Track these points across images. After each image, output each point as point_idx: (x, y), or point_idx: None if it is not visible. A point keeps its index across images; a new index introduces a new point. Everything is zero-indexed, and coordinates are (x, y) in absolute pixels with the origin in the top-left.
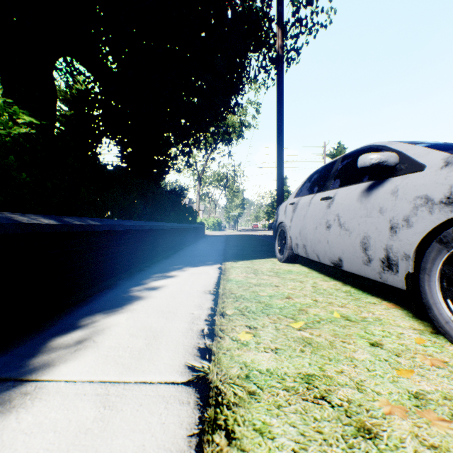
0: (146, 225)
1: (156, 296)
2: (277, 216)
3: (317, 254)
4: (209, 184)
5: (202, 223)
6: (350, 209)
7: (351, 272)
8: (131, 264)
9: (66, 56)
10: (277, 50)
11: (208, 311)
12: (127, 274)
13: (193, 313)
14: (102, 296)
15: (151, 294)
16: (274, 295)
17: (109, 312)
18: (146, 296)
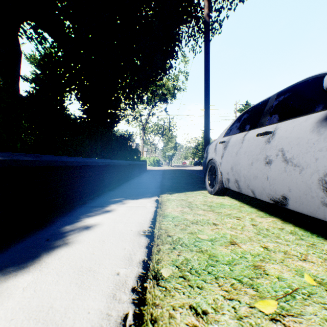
0: (92, 161)
1: (83, 241)
2: (206, 154)
3: (252, 190)
4: (151, 132)
5: (145, 160)
6: (300, 142)
7: (300, 212)
8: (74, 197)
9: (29, 20)
10: (204, 18)
11: (138, 269)
12: (66, 209)
13: (119, 273)
14: (22, 241)
15: (79, 236)
16: (216, 239)
17: (11, 271)
18: (72, 241)
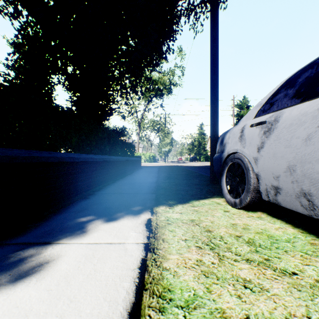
0: (48, 156)
1: None
2: (222, 146)
3: None
4: (147, 128)
5: (139, 156)
6: None
7: None
8: None
9: None
10: None
11: None
12: None
13: None
14: None
15: None
16: None
17: None
18: None
